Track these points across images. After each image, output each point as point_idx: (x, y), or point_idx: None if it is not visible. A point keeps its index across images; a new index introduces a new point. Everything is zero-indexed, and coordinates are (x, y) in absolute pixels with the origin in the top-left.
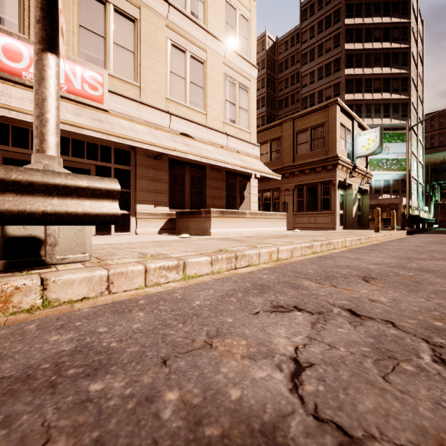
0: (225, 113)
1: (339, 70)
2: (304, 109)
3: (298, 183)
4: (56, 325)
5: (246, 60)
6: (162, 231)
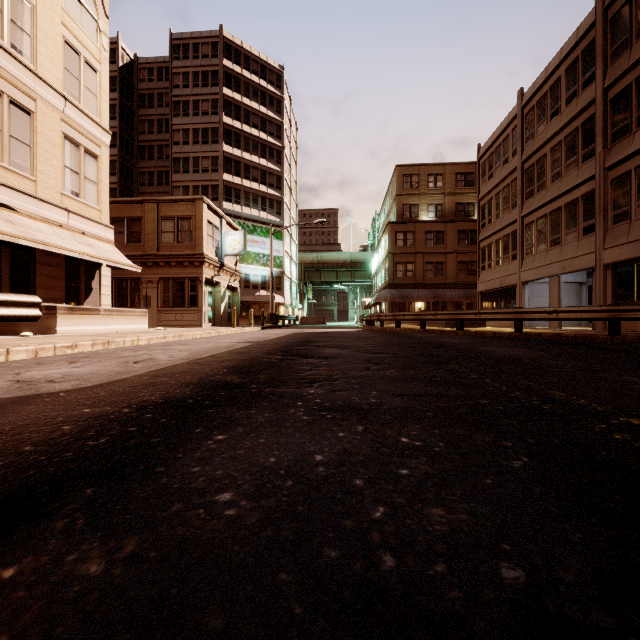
0: (64, 183)
1: (217, 143)
2: (176, 174)
3: (164, 276)
4: (50, 357)
5: (95, 121)
6: None
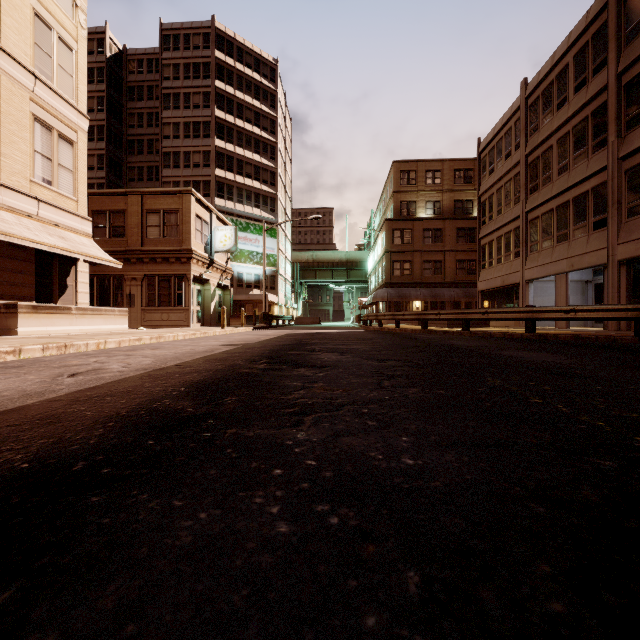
0: (34, 169)
1: (209, 137)
2: (167, 168)
3: (149, 273)
4: None
5: (70, 104)
6: None
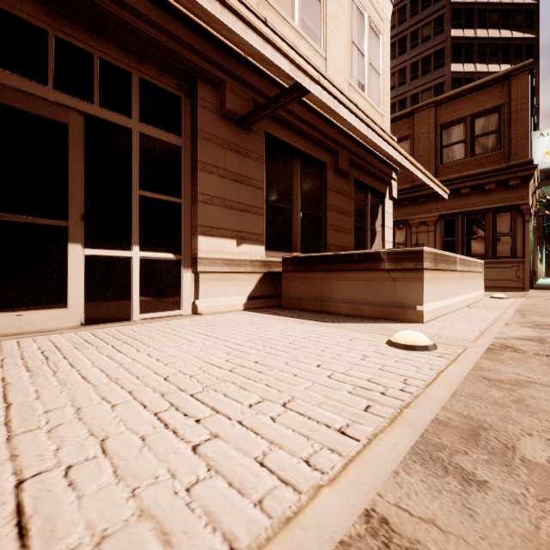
0: (351, 68)
1: (442, 66)
2: None
3: (446, 212)
4: None
5: None
6: (251, 303)
